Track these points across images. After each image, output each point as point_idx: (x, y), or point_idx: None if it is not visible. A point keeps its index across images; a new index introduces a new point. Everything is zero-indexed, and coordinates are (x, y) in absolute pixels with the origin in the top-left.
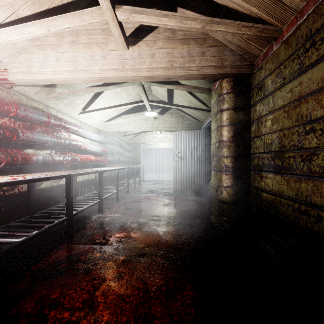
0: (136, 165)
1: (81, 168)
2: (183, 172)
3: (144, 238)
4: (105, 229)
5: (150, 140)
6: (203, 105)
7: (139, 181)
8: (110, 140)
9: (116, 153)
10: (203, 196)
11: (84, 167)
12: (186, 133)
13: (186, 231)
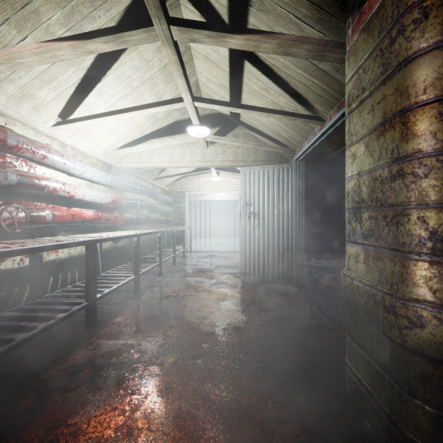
0: (177, 227)
1: (63, 234)
2: (258, 241)
3: (168, 442)
4: (75, 393)
5: (201, 188)
6: (302, 108)
7: (182, 253)
8: (129, 184)
9: (141, 207)
10: (294, 283)
11: (72, 231)
12: (263, 170)
13: (284, 404)
